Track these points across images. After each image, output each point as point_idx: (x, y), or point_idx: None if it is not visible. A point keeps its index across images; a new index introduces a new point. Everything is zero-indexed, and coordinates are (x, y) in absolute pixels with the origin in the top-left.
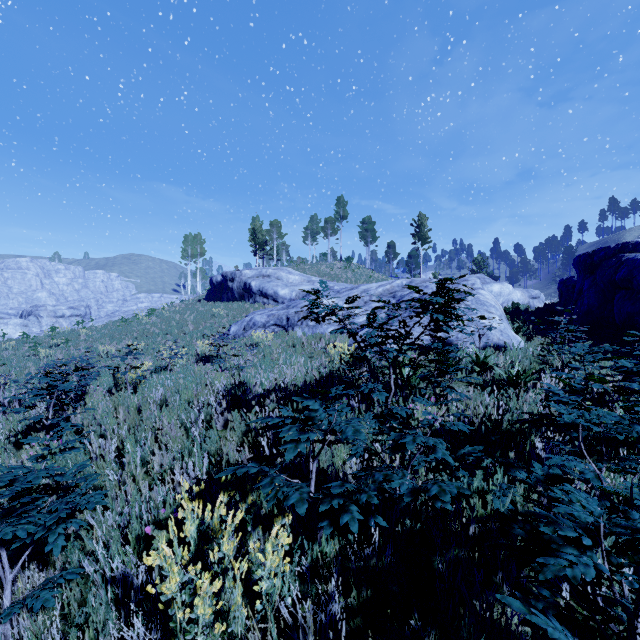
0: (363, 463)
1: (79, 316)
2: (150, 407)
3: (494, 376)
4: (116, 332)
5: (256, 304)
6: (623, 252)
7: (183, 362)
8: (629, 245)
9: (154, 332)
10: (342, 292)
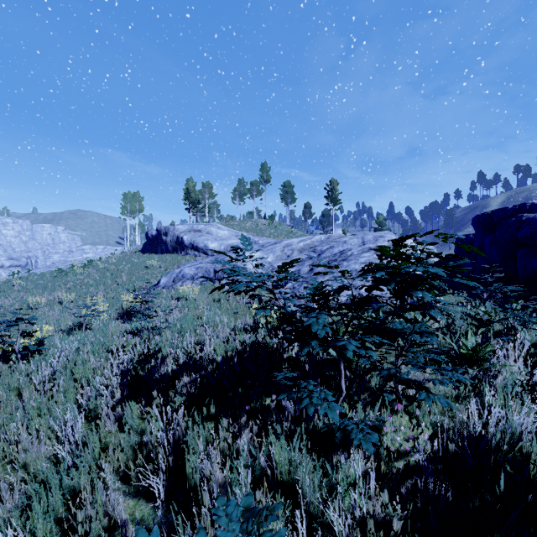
0: (307, 528)
1: (19, 266)
2: (15, 402)
3: (438, 344)
4: (51, 283)
5: (188, 256)
6: (521, 212)
7: (104, 318)
8: (526, 206)
9: (88, 283)
10: (266, 246)
